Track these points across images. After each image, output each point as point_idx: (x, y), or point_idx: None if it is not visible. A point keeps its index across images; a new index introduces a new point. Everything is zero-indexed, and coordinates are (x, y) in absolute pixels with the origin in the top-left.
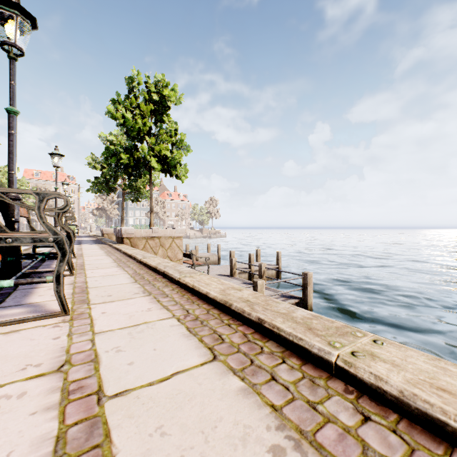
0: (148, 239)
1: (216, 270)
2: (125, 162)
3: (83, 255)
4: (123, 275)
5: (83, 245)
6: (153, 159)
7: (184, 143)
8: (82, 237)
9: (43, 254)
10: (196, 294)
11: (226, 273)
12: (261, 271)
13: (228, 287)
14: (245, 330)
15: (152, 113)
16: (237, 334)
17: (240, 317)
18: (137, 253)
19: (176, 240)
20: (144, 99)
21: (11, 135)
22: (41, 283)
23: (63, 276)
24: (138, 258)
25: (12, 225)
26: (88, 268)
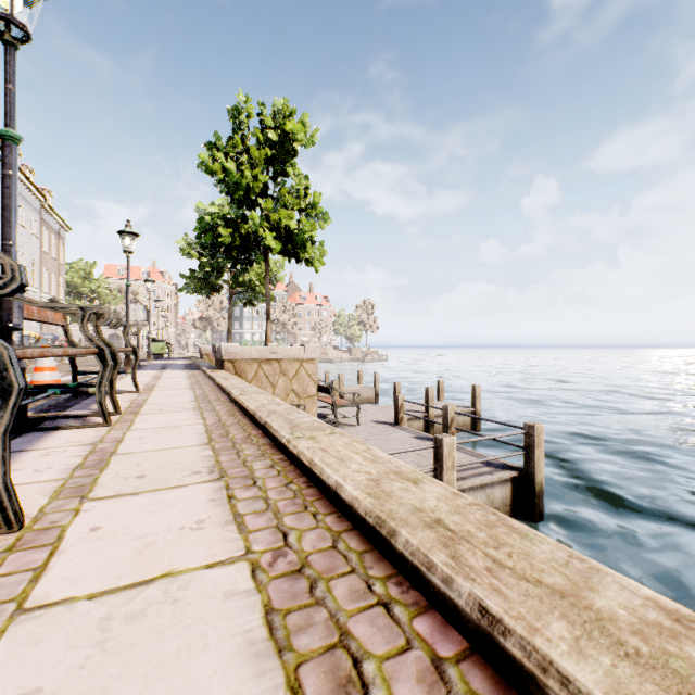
0: (262, 363)
1: (371, 413)
2: (225, 240)
3: (153, 388)
4: (193, 427)
5: (166, 371)
6: (268, 234)
7: (319, 208)
8: (173, 359)
9: (66, 386)
10: (315, 482)
11: (388, 418)
12: (447, 419)
13: (388, 471)
14: (438, 641)
15: (269, 162)
16: (412, 659)
17: (421, 580)
18: (235, 386)
19: (306, 364)
20: (257, 141)
21: (6, 177)
22: (43, 441)
23: (2, 443)
24: (233, 394)
25: (7, 335)
26: (145, 410)
